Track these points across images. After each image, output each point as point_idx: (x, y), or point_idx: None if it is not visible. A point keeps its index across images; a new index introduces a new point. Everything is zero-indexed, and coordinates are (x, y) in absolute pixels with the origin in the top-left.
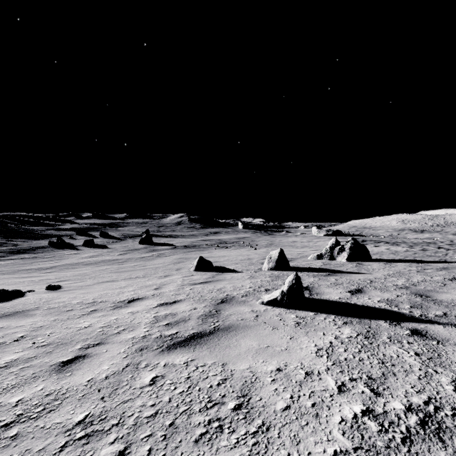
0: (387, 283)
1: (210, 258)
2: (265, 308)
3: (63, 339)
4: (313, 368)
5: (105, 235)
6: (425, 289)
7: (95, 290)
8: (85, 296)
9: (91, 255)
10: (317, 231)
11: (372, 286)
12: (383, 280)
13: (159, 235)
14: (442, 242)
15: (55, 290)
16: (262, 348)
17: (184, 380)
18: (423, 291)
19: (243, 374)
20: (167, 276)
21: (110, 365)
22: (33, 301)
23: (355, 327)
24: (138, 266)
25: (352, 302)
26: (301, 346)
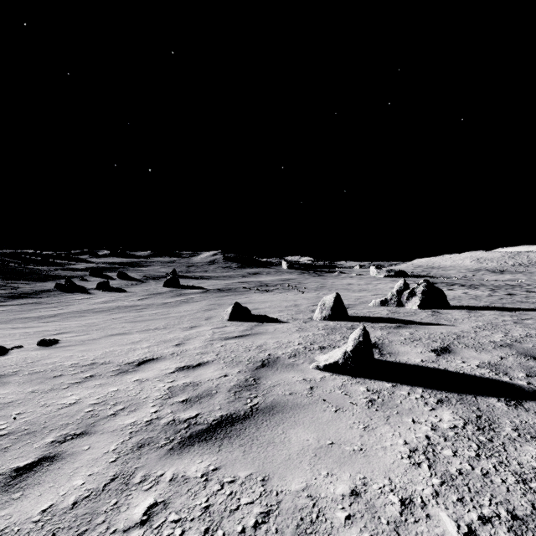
0: (480, 338)
1: (248, 304)
2: (322, 376)
3: (33, 425)
4: (410, 491)
5: (124, 276)
6: (535, 348)
7: (100, 346)
8: (85, 355)
9: (105, 300)
10: (376, 271)
11: (462, 342)
12: (474, 334)
13: (188, 276)
14: (529, 285)
15: (49, 346)
16: (323, 446)
17: (199, 514)
18: (534, 350)
19: (296, 502)
20: (193, 327)
21: (86, 476)
22: (14, 361)
23: (456, 409)
24: (160, 314)
25: (441, 367)
26: (383, 444)
